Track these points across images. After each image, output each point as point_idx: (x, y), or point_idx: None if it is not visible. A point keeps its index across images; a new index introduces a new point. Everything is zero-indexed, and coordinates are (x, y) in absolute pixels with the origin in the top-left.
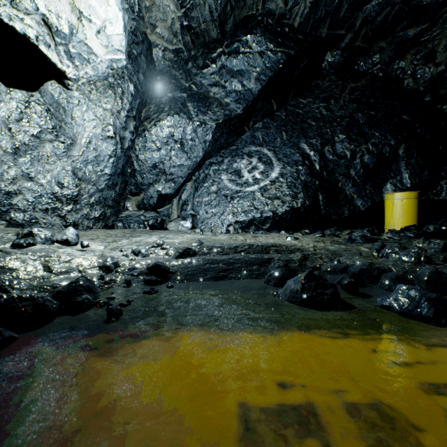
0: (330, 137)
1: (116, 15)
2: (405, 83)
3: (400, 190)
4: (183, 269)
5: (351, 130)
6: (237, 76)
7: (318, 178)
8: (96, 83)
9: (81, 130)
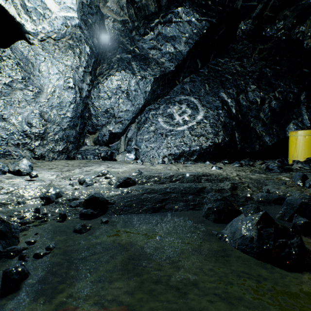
0: (244, 87)
1: None
2: (305, 43)
3: (301, 128)
4: (121, 200)
5: (261, 81)
6: (170, 41)
7: (235, 119)
8: (59, 44)
9: (47, 82)
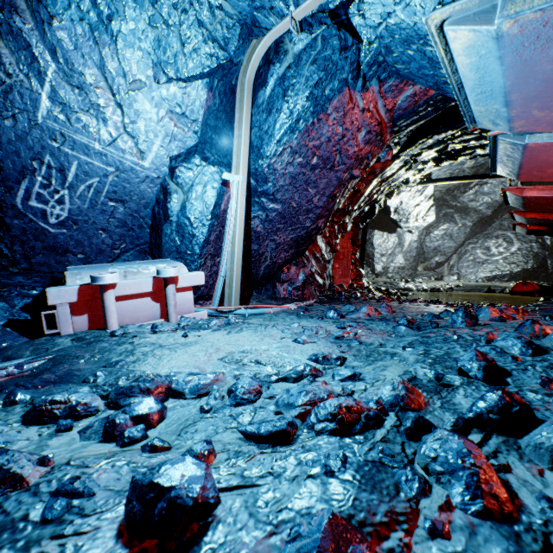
0: None
1: (433, 217)
2: None
3: None
4: (457, 289)
5: None
6: (486, 195)
7: (548, 250)
8: None
9: (405, 240)
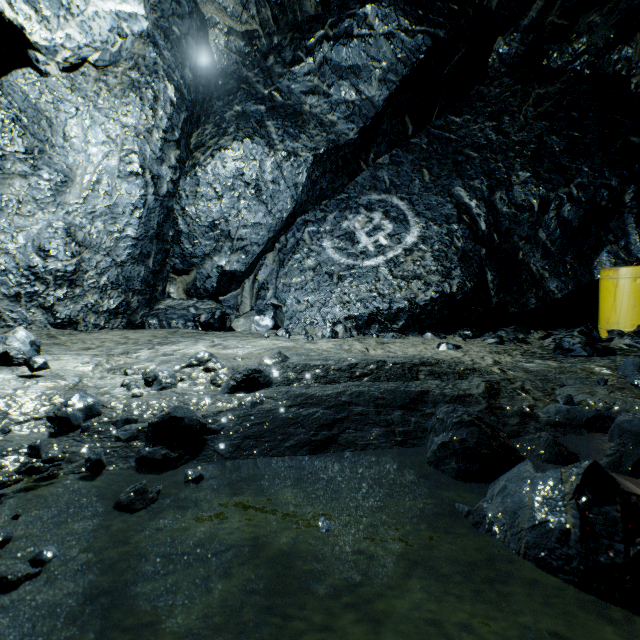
0: (504, 176)
1: None
2: (633, 83)
3: (625, 263)
4: (238, 422)
5: (540, 163)
6: (348, 76)
7: (485, 244)
8: (108, 79)
9: (82, 161)
